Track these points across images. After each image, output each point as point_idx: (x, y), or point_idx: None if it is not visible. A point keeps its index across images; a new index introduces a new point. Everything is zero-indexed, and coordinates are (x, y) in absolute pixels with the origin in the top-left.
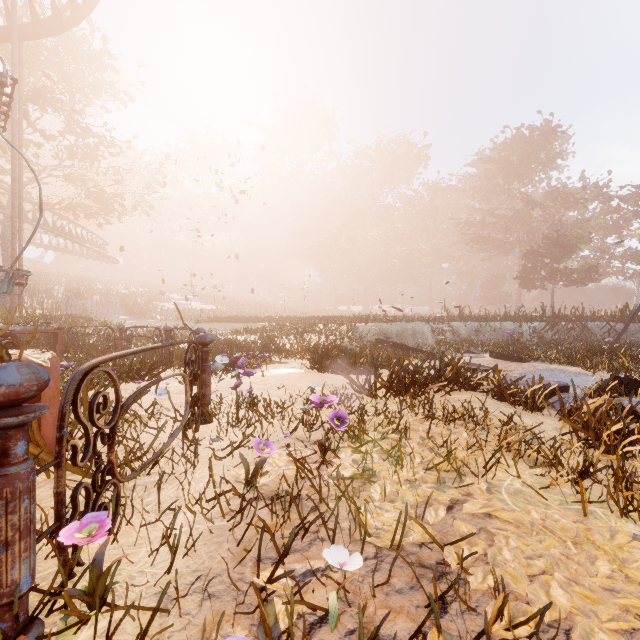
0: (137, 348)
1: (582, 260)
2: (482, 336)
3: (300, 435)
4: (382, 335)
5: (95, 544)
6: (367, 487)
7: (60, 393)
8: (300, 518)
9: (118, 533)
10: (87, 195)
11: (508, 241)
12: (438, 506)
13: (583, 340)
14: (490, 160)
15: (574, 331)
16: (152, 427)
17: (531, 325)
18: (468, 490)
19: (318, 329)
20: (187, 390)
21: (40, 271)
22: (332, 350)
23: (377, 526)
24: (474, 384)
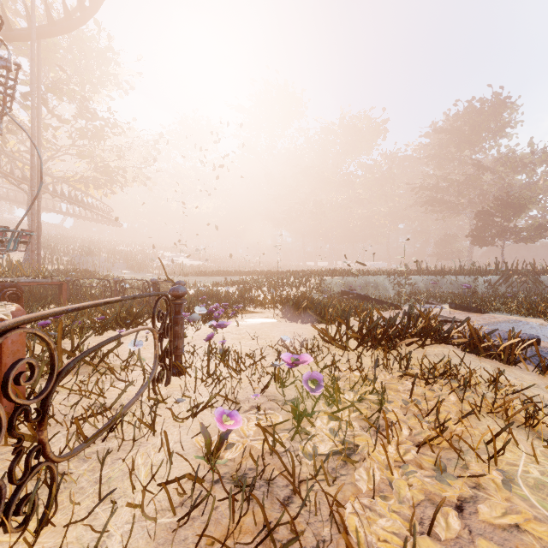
0: (84, 303)
1: (530, 219)
2: (438, 288)
3: (271, 392)
4: (347, 287)
5: (16, 547)
6: (349, 469)
7: (40, 343)
8: (269, 528)
9: (50, 528)
10: (95, 169)
11: (460, 203)
12: (446, 510)
13: (537, 292)
14: (443, 131)
15: (527, 284)
16: (123, 380)
17: (486, 278)
18: (478, 482)
19: (289, 282)
20: (156, 344)
21: (60, 234)
22: (302, 301)
23: (371, 543)
24: (444, 336)
